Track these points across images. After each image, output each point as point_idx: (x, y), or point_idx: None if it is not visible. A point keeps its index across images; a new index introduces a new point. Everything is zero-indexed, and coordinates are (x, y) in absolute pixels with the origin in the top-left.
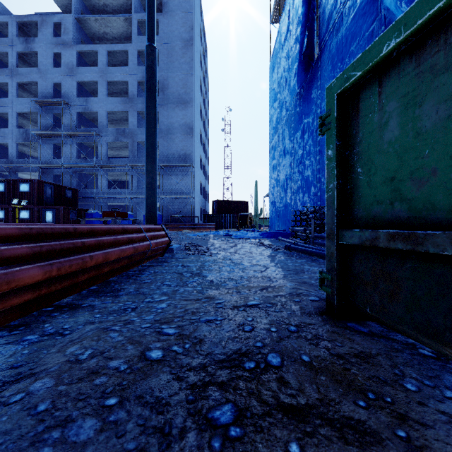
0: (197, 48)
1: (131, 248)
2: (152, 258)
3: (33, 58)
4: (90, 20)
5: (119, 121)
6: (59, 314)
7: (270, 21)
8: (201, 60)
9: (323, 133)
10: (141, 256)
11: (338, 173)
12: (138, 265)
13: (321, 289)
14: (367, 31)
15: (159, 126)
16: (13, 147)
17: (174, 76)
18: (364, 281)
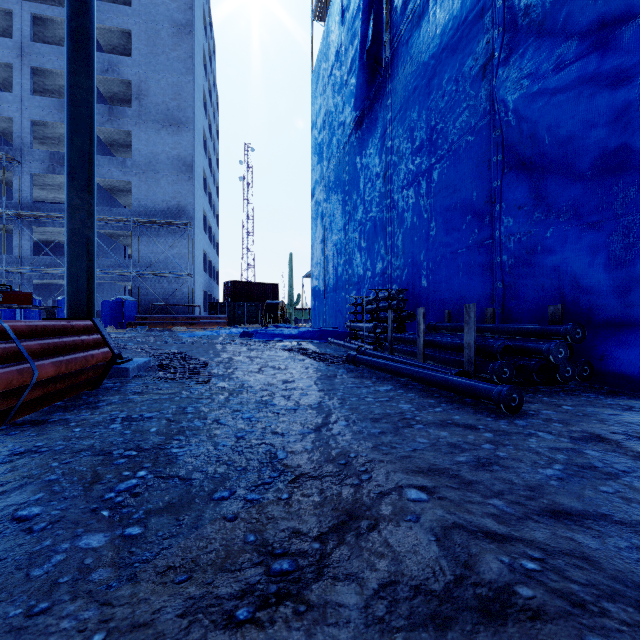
0: (198, 41)
1: None
2: (55, 398)
3: None
4: None
5: (58, 141)
6: None
7: (313, 16)
8: (206, 63)
9: None
10: None
11: None
12: None
13: None
14: (472, 11)
15: (132, 155)
16: None
17: (159, 78)
18: None
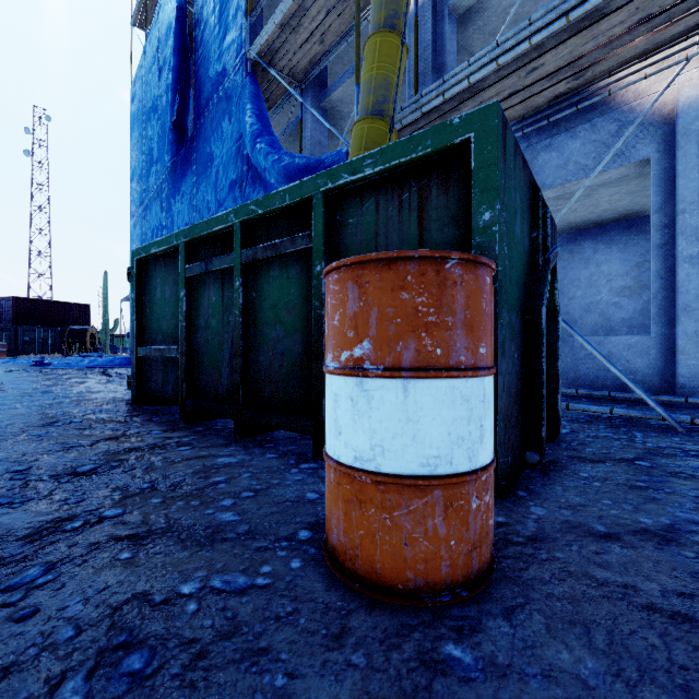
0: None
1: None
2: None
3: None
4: None
5: None
6: None
7: (132, 22)
8: None
9: (130, 281)
10: None
11: (138, 310)
12: None
13: (129, 389)
14: (236, 144)
15: None
16: None
17: None
18: (150, 377)
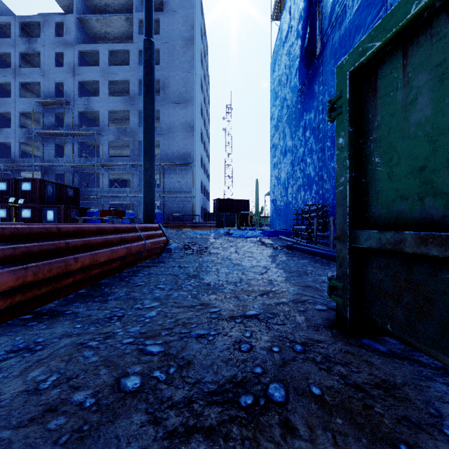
0: (198, 47)
1: (123, 248)
2: (148, 258)
3: (36, 59)
4: (92, 20)
5: (121, 120)
6: (36, 324)
7: (271, 18)
8: (202, 59)
9: (333, 119)
10: (136, 257)
11: (351, 164)
12: (132, 266)
13: (330, 298)
14: (372, 23)
15: (160, 124)
16: (16, 147)
17: (175, 75)
18: (384, 292)
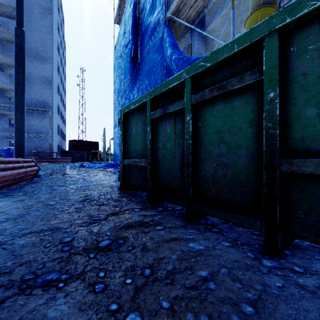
0: (55, 17)
1: (16, 172)
2: (26, 180)
3: None
4: None
5: None
6: None
7: (114, 22)
8: (59, 27)
9: (119, 125)
10: (20, 178)
11: (123, 140)
12: (17, 184)
13: (119, 181)
14: (160, 61)
15: None
16: None
17: (32, 34)
18: (129, 176)
